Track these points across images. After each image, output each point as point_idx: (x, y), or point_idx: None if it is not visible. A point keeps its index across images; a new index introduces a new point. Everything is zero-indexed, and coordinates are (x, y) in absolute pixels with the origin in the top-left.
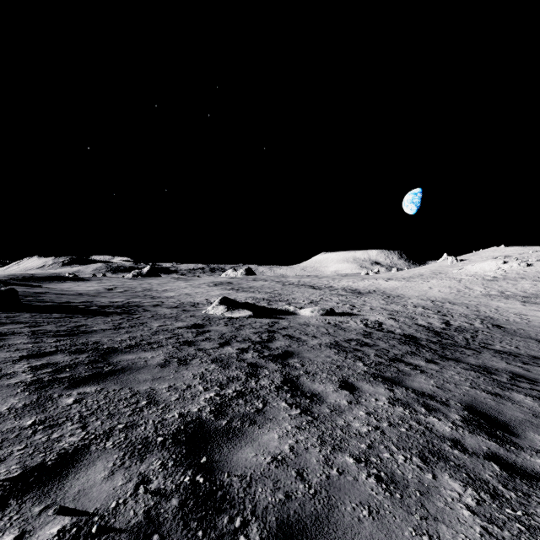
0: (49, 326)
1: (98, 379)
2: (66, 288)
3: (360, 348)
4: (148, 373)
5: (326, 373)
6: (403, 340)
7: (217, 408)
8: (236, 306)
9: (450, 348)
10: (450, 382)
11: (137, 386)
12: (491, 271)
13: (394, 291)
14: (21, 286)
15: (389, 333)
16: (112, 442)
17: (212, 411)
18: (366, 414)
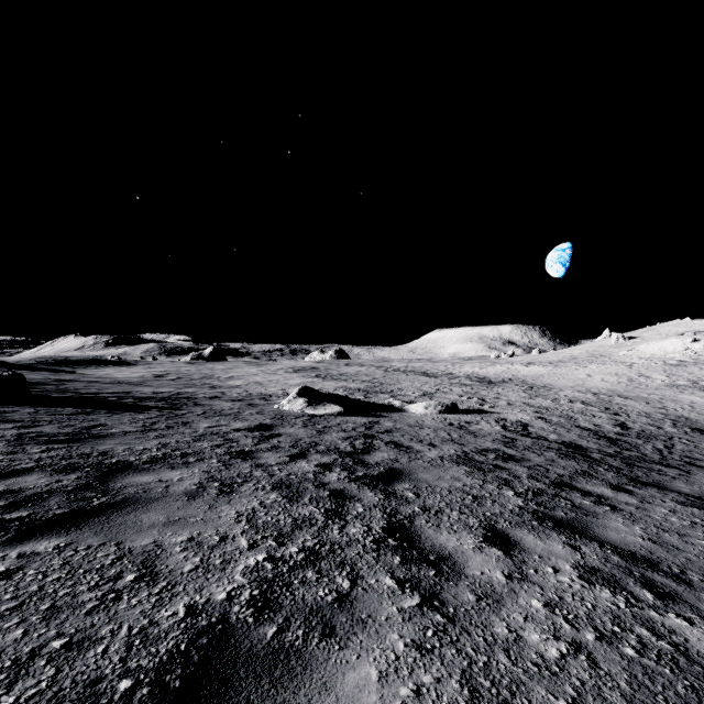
0: (49, 426)
1: (72, 522)
2: (104, 374)
3: (503, 463)
4: (163, 510)
5: (457, 510)
6: (564, 451)
7: (263, 592)
8: (321, 399)
9: (639, 464)
10: (668, 530)
11: (134, 537)
12: (675, 352)
13: (538, 380)
14: (47, 372)
15: (540, 440)
16: (15, 697)
17: (252, 599)
18: (546, 608)
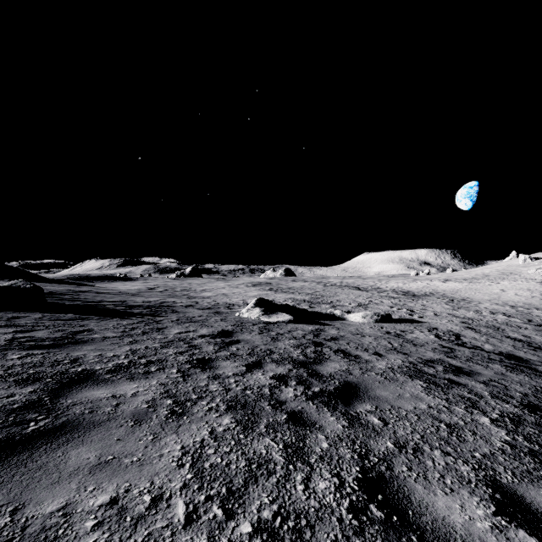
0: (43, 331)
1: None
2: (112, 287)
3: (456, 377)
4: (99, 442)
5: (438, 448)
6: (508, 363)
7: None
8: (274, 309)
9: None
10: None
11: (43, 495)
12: None
13: (456, 294)
14: (72, 285)
15: (477, 350)
16: None
17: None
18: None
